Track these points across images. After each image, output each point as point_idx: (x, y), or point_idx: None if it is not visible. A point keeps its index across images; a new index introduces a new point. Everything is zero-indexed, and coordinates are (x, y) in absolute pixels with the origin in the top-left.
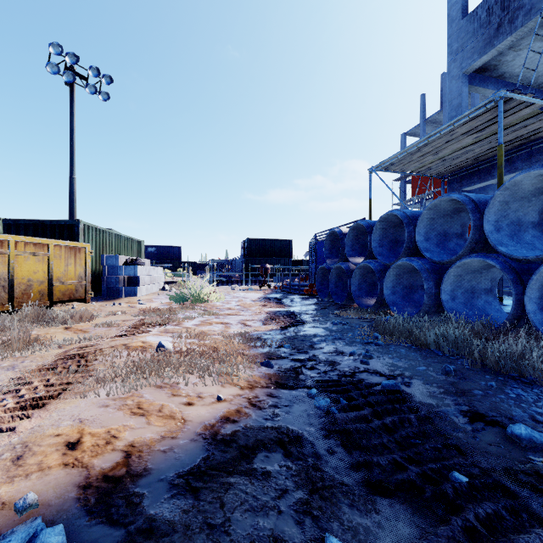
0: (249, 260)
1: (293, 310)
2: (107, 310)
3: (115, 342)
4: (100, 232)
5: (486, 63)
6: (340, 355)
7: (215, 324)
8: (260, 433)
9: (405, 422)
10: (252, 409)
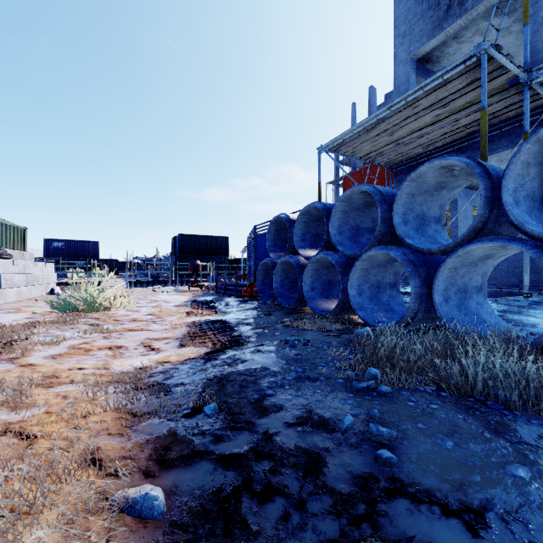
0: (181, 258)
1: (228, 318)
2: None
3: None
4: None
5: (431, 52)
6: (322, 429)
7: (96, 351)
8: None
9: None
10: None
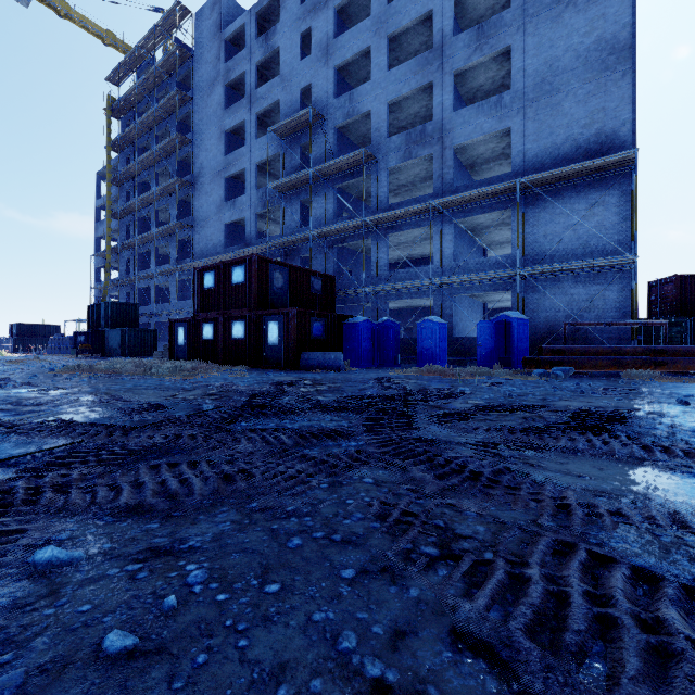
0: (19, 340)
1: None
2: None
3: None
4: None
5: None
6: None
7: None
8: None
9: None
10: None
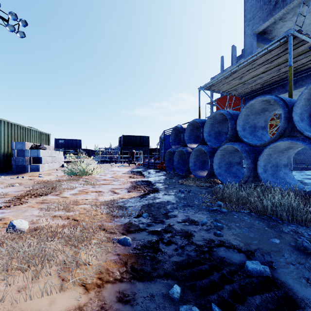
0: (123, 148)
1: (150, 179)
2: (8, 183)
3: None
4: (12, 126)
5: (266, 28)
6: (193, 224)
7: (90, 193)
8: None
9: None
10: None
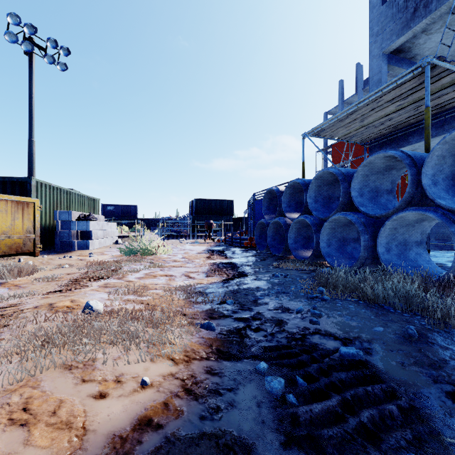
0: (196, 218)
1: (235, 261)
2: (55, 263)
3: (44, 300)
4: (54, 190)
5: (402, 45)
6: (286, 312)
7: (159, 277)
8: (192, 449)
9: (386, 416)
10: (185, 399)
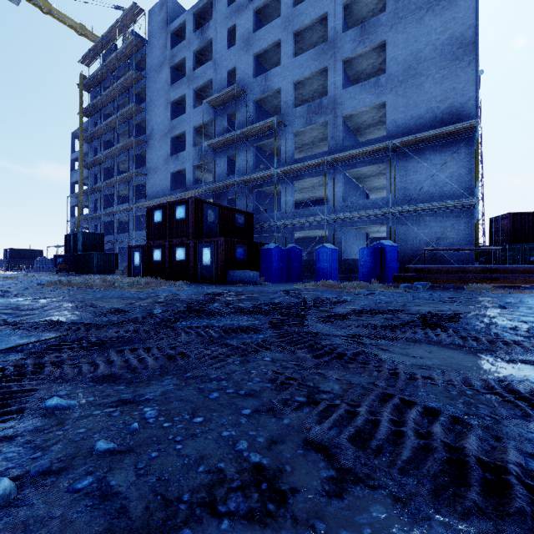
0: (11, 261)
1: None
2: None
3: None
4: None
5: None
6: None
7: None
8: None
9: None
10: None
